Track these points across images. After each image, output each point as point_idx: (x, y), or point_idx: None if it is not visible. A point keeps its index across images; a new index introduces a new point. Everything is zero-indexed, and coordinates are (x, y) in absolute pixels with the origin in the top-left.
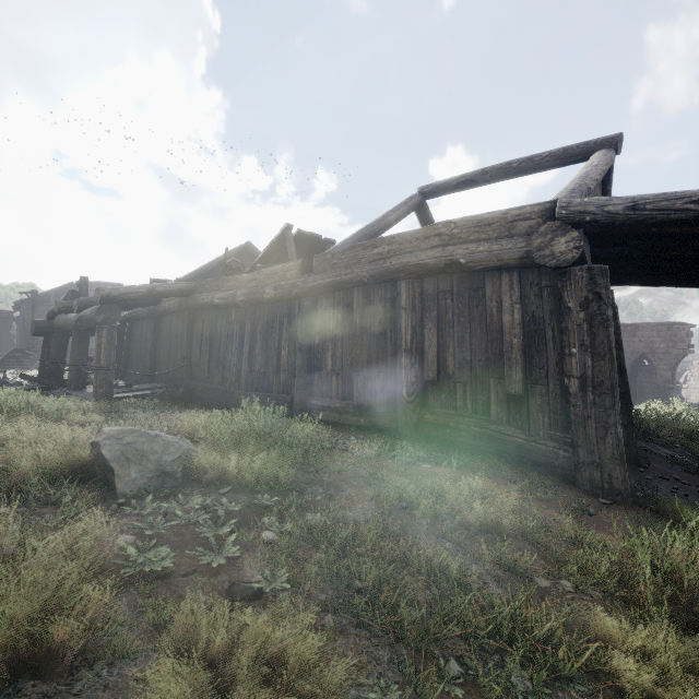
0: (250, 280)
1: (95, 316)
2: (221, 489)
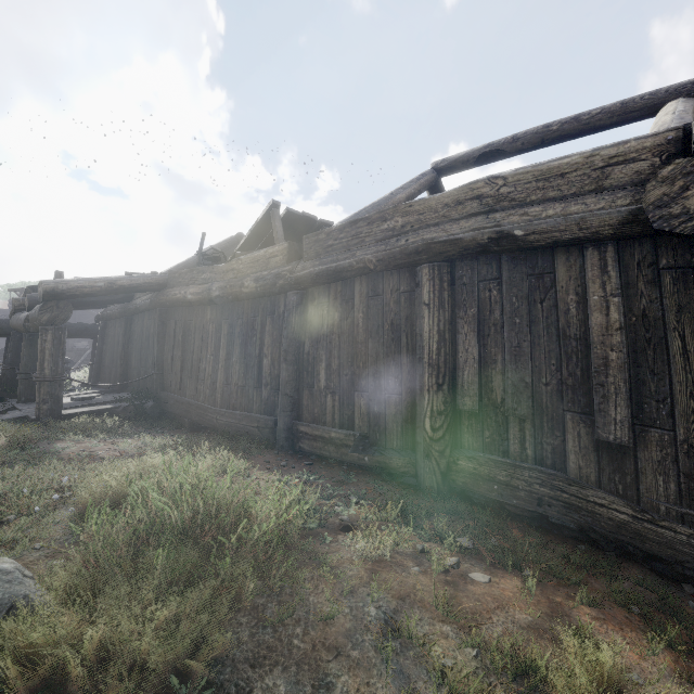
0: (227, 270)
1: (38, 315)
2: None
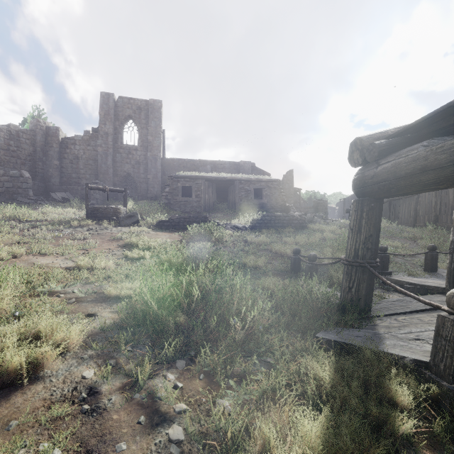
0: None
1: None
2: None
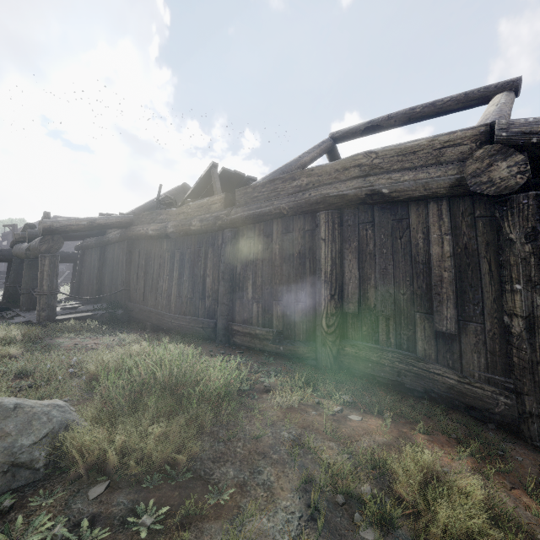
0: (179, 213)
1: (38, 246)
2: (92, 489)
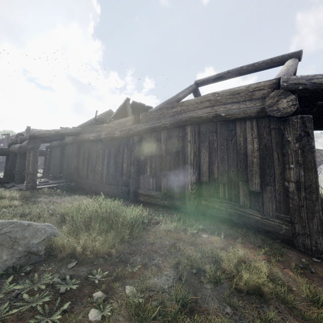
0: (108, 127)
1: (26, 145)
2: (69, 264)
